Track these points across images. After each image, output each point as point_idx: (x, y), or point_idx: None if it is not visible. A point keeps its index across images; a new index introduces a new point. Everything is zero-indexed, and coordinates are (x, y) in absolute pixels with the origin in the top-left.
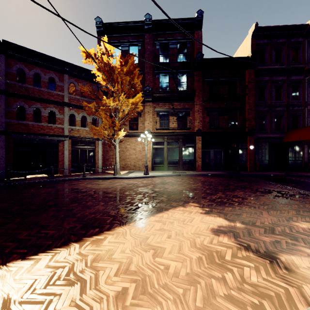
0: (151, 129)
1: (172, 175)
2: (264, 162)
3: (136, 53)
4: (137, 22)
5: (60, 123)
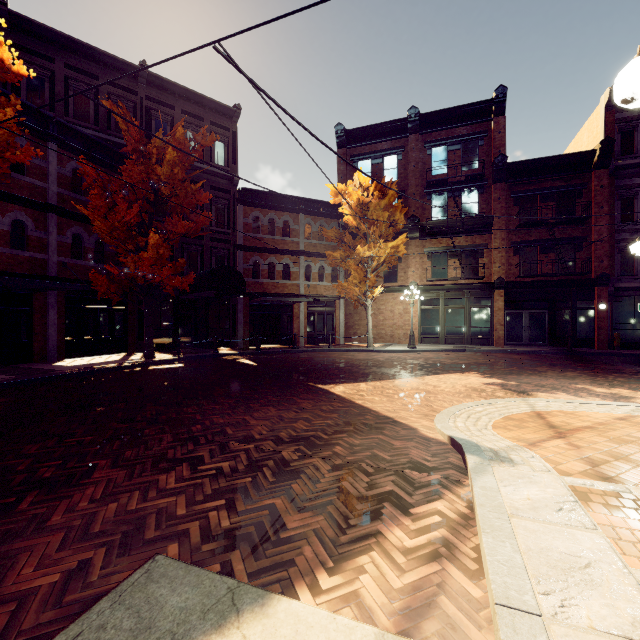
0: (418, 280)
1: (452, 350)
2: (632, 333)
3: (394, 166)
4: (397, 120)
5: (295, 279)
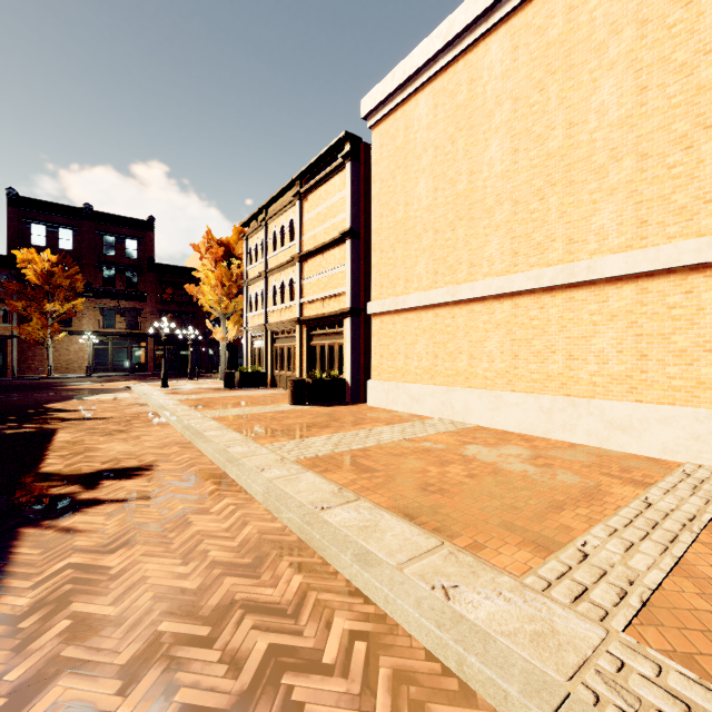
0: (92, 327)
1: (120, 375)
2: (218, 362)
3: (70, 238)
4: (73, 207)
5: None
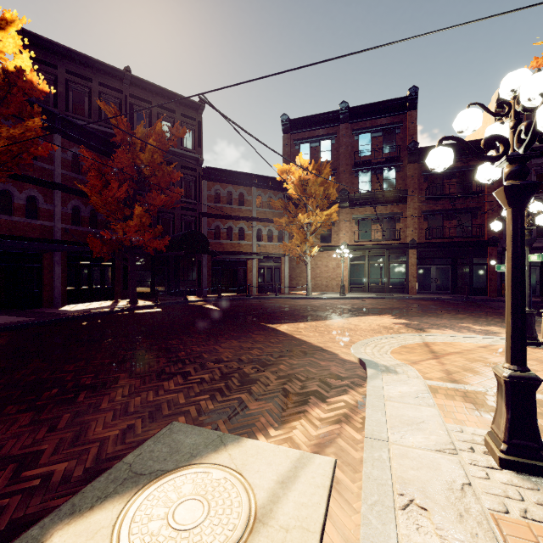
0: (348, 241)
1: (374, 297)
2: None
3: (328, 148)
4: (331, 112)
5: (249, 240)
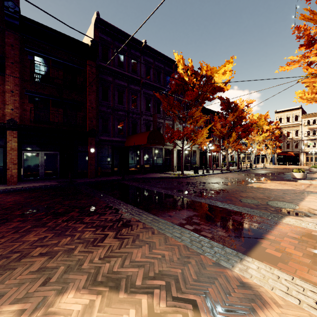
0: None
1: None
2: (107, 166)
3: None
4: None
5: None
